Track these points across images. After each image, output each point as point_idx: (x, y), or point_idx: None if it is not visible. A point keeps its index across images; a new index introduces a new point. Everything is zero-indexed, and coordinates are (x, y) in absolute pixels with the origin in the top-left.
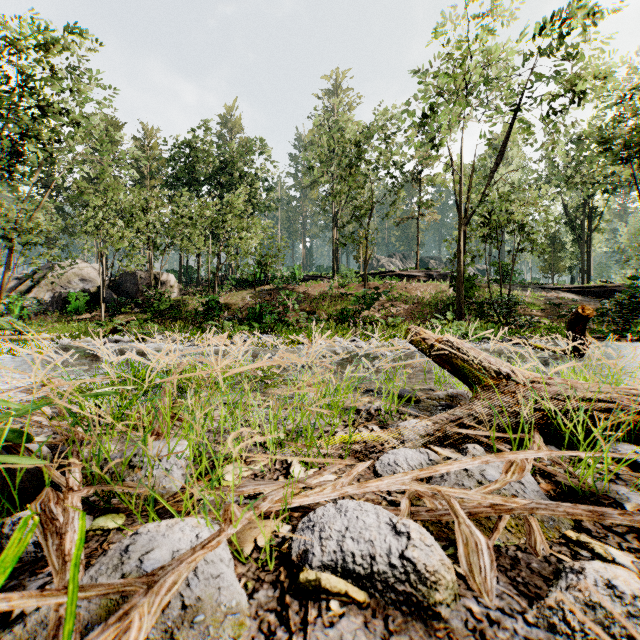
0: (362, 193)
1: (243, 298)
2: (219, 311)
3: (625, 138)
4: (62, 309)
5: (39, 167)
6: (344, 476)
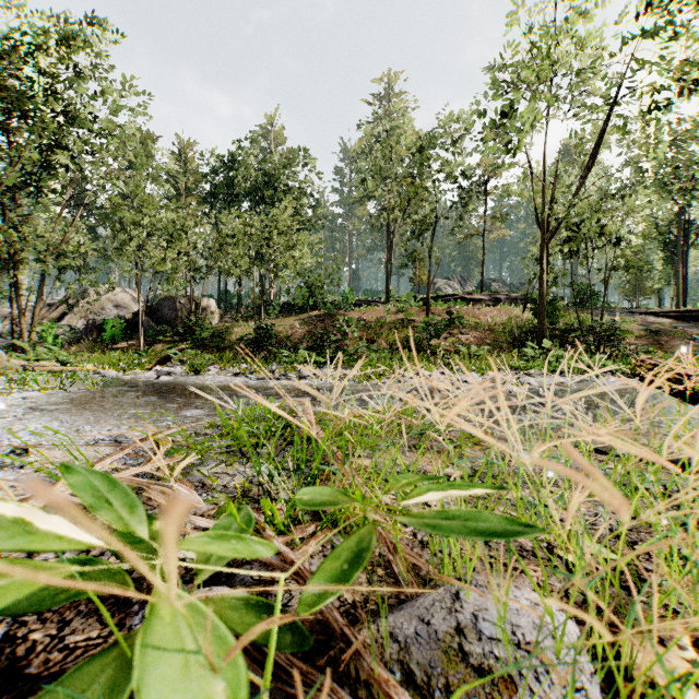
0: (424, 206)
1: (291, 325)
2: (270, 339)
3: None
4: (96, 337)
5: (73, 183)
6: None
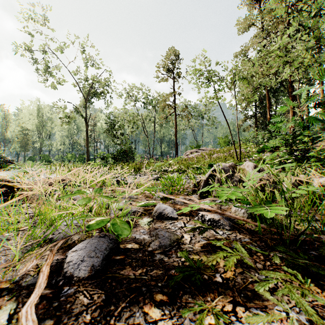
0: None
1: None
2: None
3: None
4: None
5: None
6: None
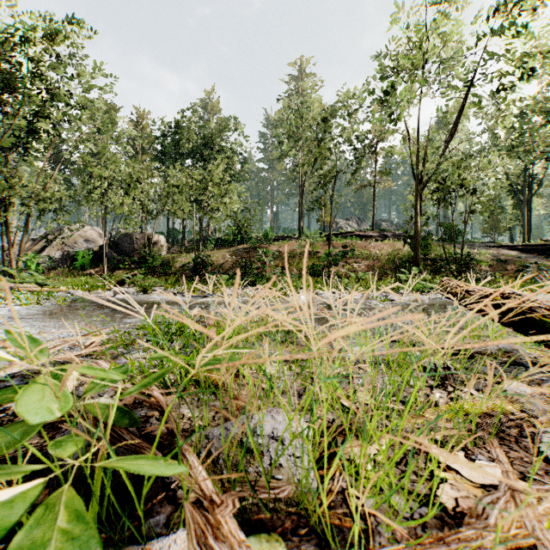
0: (327, 163)
1: (223, 256)
2: (205, 267)
3: None
4: (70, 265)
5: (51, 144)
6: None
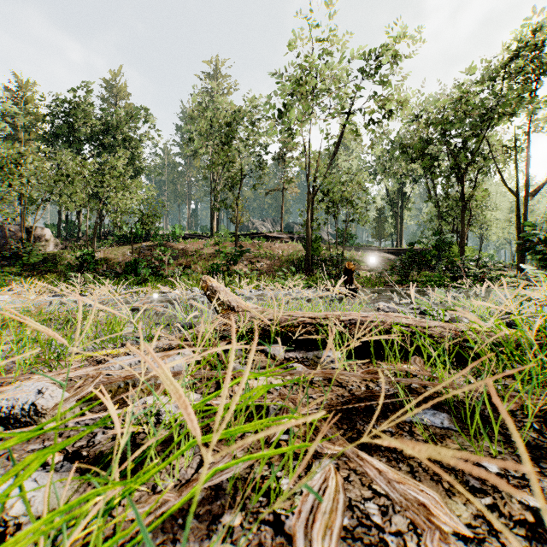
0: (234, 166)
1: (123, 253)
2: (94, 265)
3: (414, 145)
4: None
5: None
6: (54, 373)
